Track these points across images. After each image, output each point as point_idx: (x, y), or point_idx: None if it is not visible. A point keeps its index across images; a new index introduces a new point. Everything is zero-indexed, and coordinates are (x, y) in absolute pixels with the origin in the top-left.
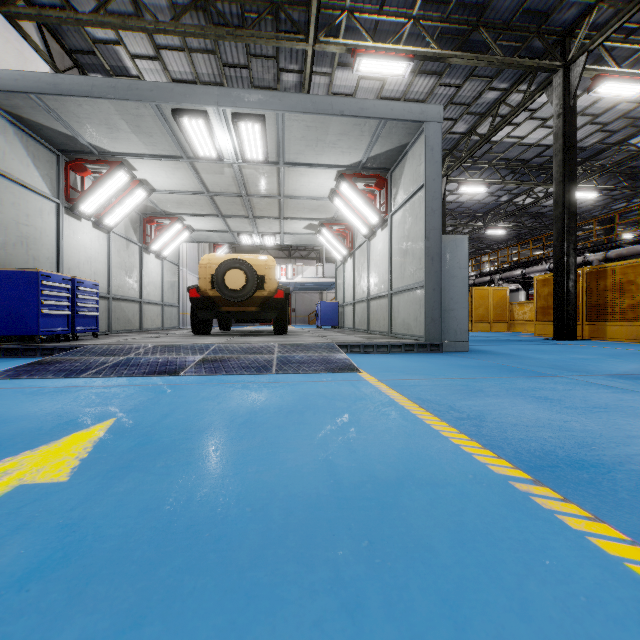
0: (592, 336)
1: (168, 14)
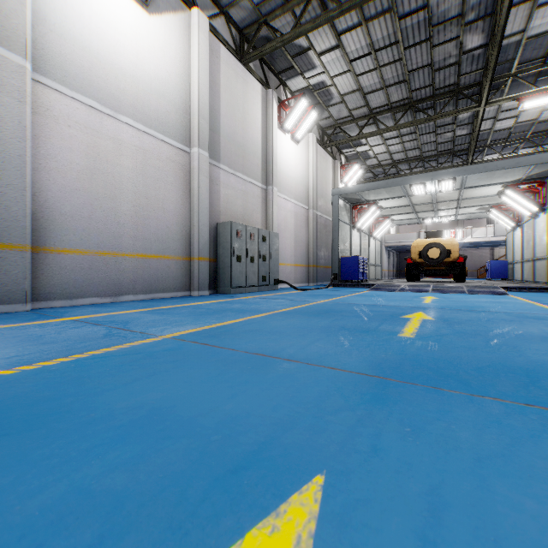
0: None
1: (390, 116)
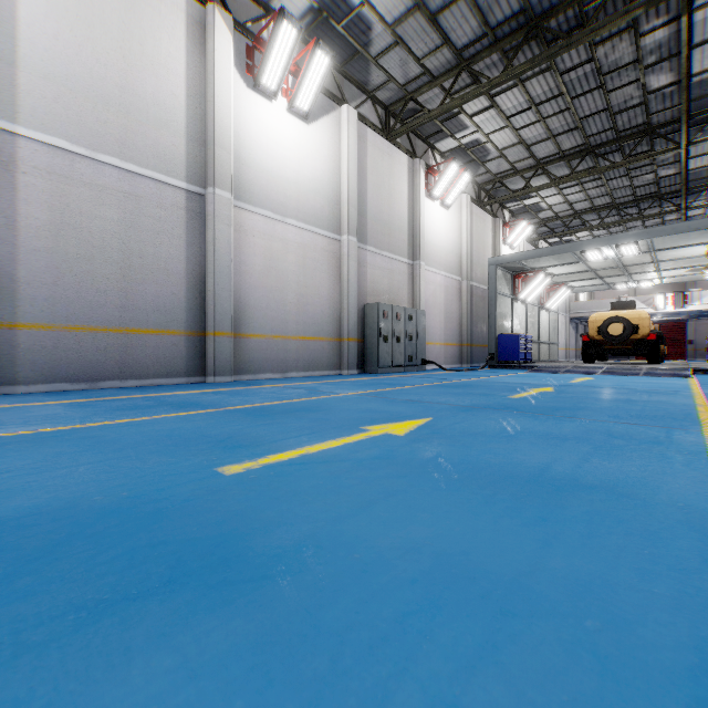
0: None
1: (563, 165)
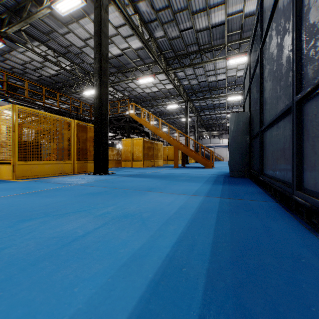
0: (80, 171)
1: None
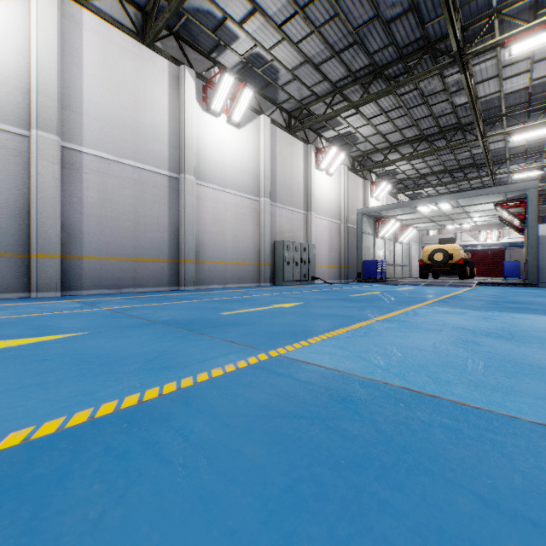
0: None
1: (408, 146)
